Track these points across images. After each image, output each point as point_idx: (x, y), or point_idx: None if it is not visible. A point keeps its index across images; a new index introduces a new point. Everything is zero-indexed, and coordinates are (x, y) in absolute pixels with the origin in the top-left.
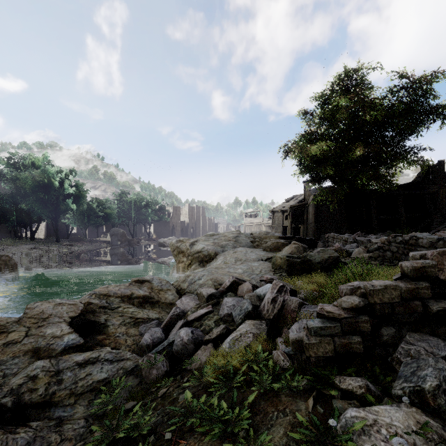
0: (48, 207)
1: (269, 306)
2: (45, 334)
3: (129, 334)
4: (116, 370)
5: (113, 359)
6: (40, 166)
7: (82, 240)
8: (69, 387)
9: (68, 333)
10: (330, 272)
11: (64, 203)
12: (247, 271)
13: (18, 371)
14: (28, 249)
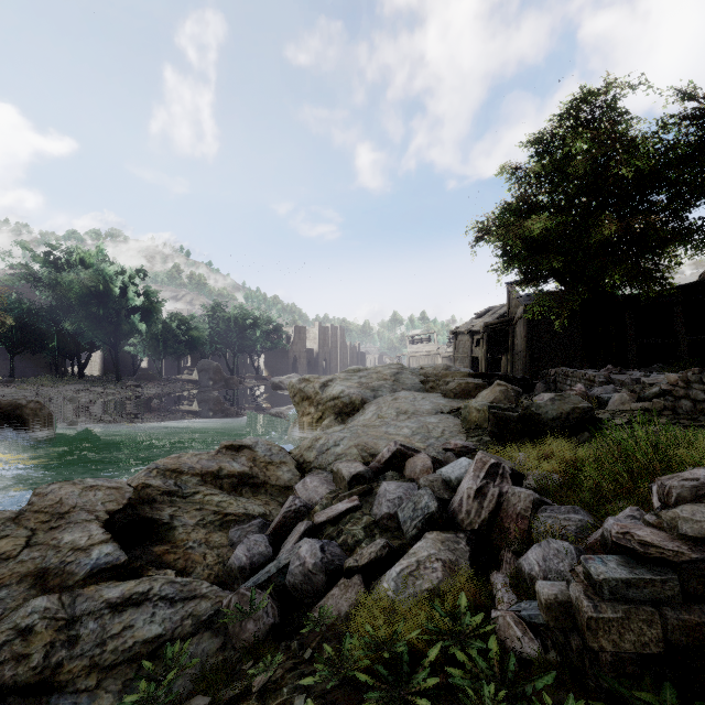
0: (104, 327)
1: (471, 505)
2: (60, 542)
3: (212, 544)
4: (179, 619)
5: (175, 597)
6: (92, 264)
7: (155, 379)
8: (89, 653)
9: (101, 542)
10: (576, 437)
11: (128, 321)
12: (418, 432)
13: (3, 615)
14: (73, 392)
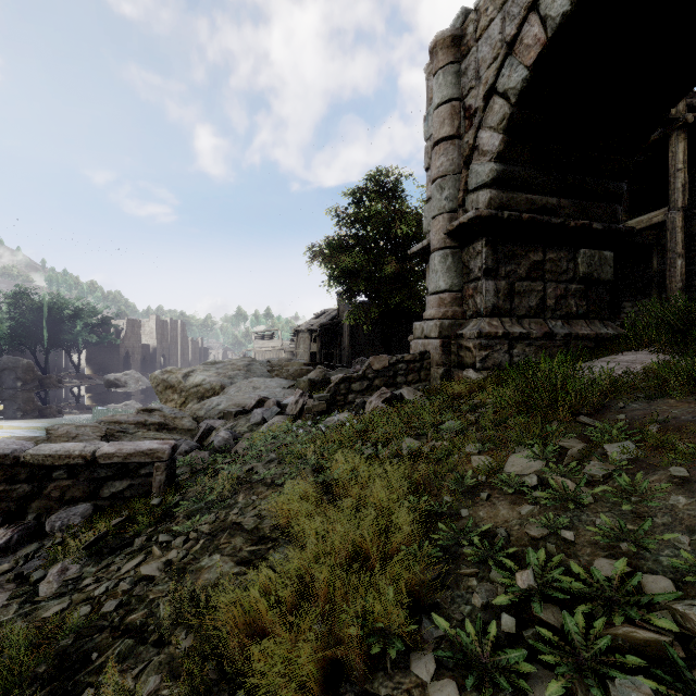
0: None
1: (293, 407)
2: None
3: None
4: None
5: None
6: None
7: None
8: None
9: None
10: None
11: None
12: (269, 395)
13: None
14: None
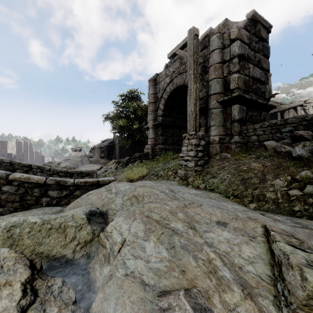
0: None
1: (114, 167)
2: None
3: None
4: None
5: None
6: None
7: None
8: None
9: None
10: None
11: None
12: None
13: None
14: None
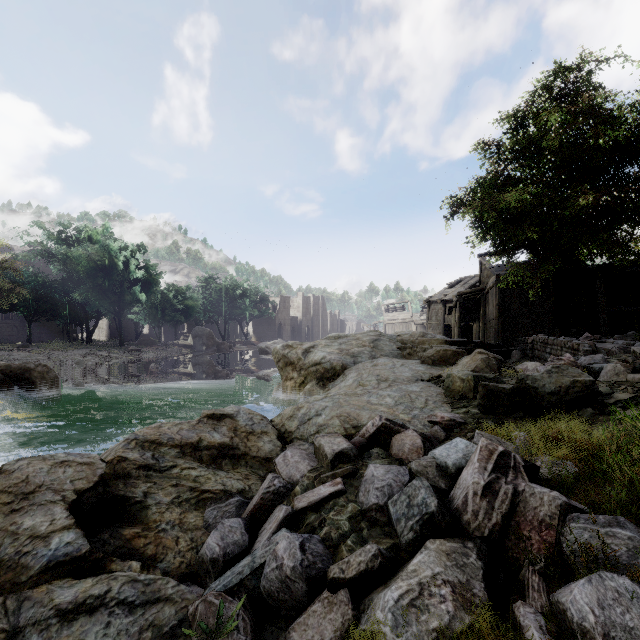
0: (109, 297)
1: (478, 504)
2: (19, 528)
3: (186, 526)
4: (137, 631)
5: (135, 601)
6: (98, 240)
7: (155, 344)
8: None
9: (62, 528)
10: (578, 414)
11: (129, 292)
12: (401, 402)
13: None
14: (81, 356)
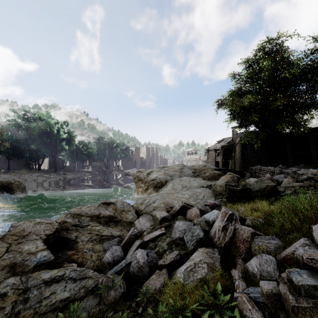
0: (49, 147)
1: (220, 234)
2: (22, 250)
3: (95, 250)
4: (78, 289)
5: (76, 278)
6: (44, 119)
7: (72, 171)
8: (33, 306)
9: (42, 250)
10: (268, 200)
11: (60, 145)
12: (192, 196)
13: None
14: (35, 177)
